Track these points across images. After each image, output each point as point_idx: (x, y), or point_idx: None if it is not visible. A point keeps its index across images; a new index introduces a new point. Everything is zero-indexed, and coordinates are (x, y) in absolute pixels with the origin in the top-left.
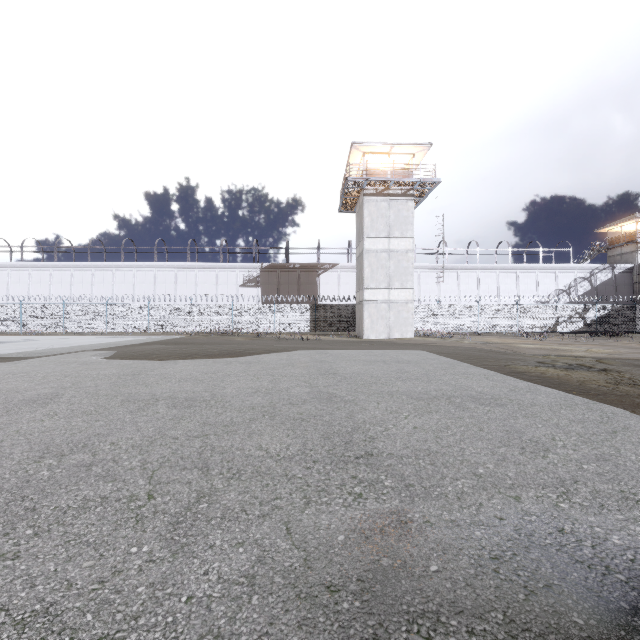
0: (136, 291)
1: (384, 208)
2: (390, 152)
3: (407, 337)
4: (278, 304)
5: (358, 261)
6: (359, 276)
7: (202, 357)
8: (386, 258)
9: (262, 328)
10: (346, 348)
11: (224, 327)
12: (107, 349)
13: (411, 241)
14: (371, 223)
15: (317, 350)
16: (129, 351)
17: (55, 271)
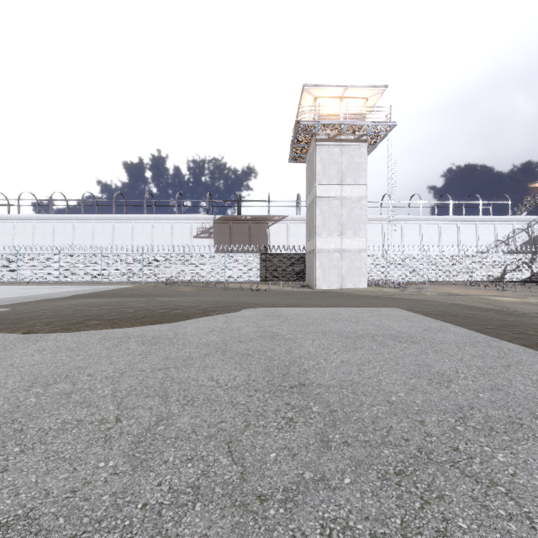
0: (95, 242)
1: (336, 154)
2: (342, 96)
3: (360, 287)
4: (229, 254)
5: (309, 210)
6: (310, 225)
7: (97, 325)
8: (338, 206)
9: (213, 277)
10: (301, 303)
11: (175, 276)
12: (11, 305)
13: (364, 188)
14: (323, 169)
15: (267, 309)
16: (21, 311)
17: (18, 223)
